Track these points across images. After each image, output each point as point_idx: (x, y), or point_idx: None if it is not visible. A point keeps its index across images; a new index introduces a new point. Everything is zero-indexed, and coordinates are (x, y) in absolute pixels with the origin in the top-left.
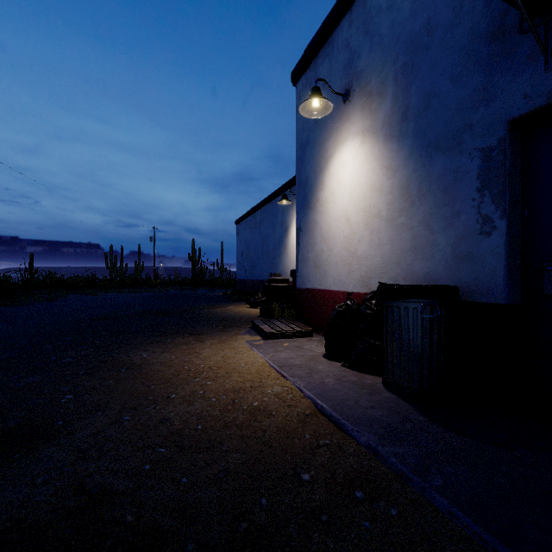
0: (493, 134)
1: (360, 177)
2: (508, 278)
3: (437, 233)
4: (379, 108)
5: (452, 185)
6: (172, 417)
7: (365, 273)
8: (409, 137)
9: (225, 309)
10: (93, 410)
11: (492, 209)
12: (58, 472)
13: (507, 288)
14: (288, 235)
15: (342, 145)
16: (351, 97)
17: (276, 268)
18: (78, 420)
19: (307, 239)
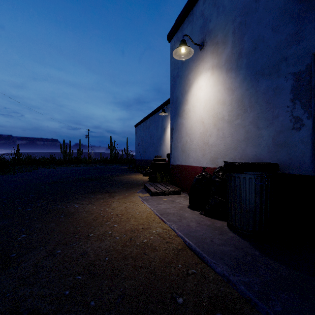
0: (302, 63)
1: (211, 95)
2: (313, 158)
3: (262, 129)
4: (223, 51)
5: (272, 98)
6: (89, 250)
7: (214, 155)
8: (243, 68)
9: (128, 176)
10: (38, 245)
11: (302, 112)
12: (2, 297)
13: (312, 165)
14: (165, 133)
15: (199, 76)
16: (205, 46)
17: (158, 153)
18: (26, 253)
19: (177, 134)
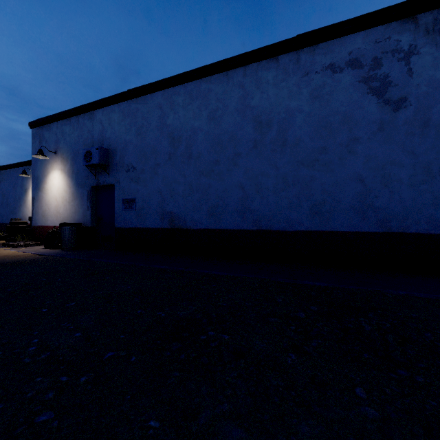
0: (89, 188)
1: (61, 185)
2: (92, 221)
3: (80, 209)
4: (66, 165)
5: (83, 197)
6: None
7: (62, 219)
8: (74, 179)
9: None
10: None
11: (89, 205)
12: None
13: (91, 223)
14: (27, 194)
15: (54, 170)
16: (58, 154)
17: (17, 215)
18: None
19: (38, 203)
